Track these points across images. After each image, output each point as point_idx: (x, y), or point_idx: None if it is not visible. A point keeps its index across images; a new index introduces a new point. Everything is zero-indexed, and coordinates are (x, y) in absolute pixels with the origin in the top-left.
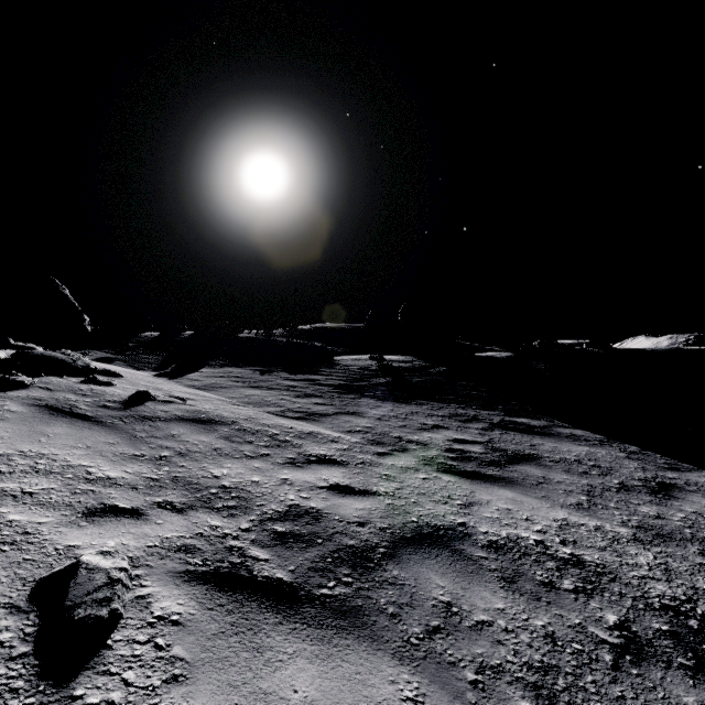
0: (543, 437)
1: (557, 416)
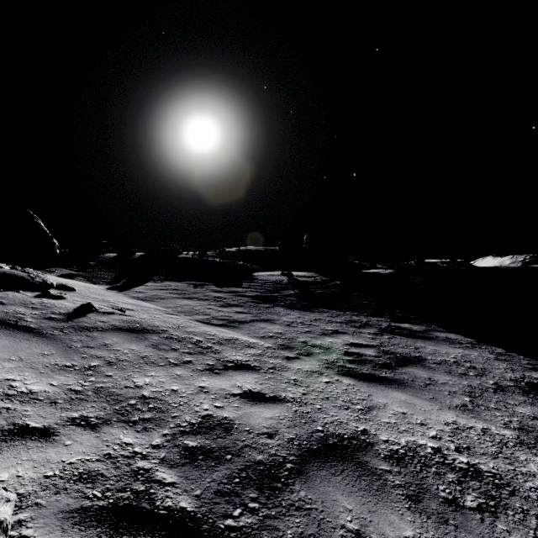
0: (424, 341)
1: (433, 322)
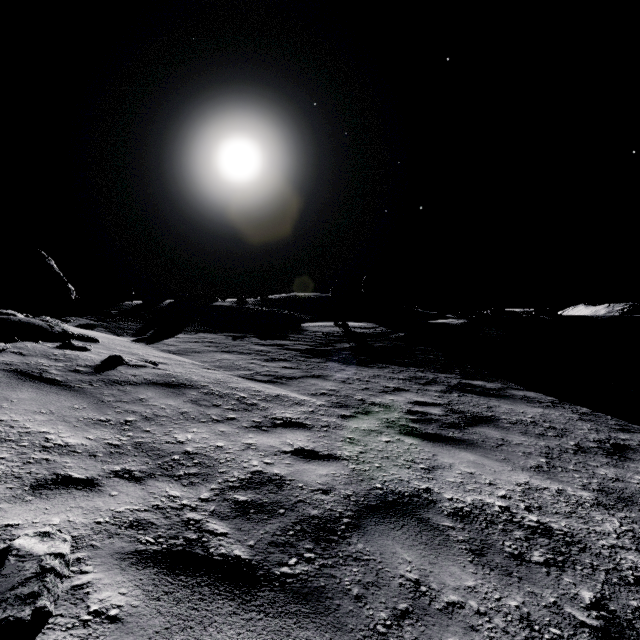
0: (499, 399)
1: (511, 379)
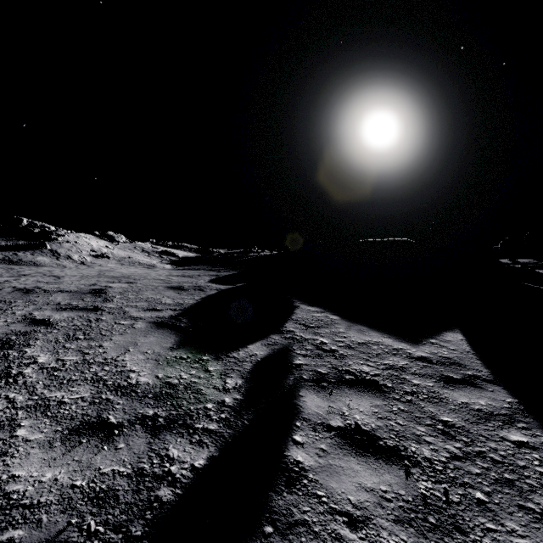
0: None
1: None
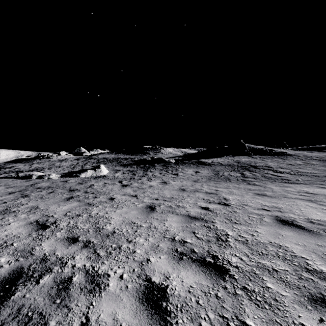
0: None
1: None
